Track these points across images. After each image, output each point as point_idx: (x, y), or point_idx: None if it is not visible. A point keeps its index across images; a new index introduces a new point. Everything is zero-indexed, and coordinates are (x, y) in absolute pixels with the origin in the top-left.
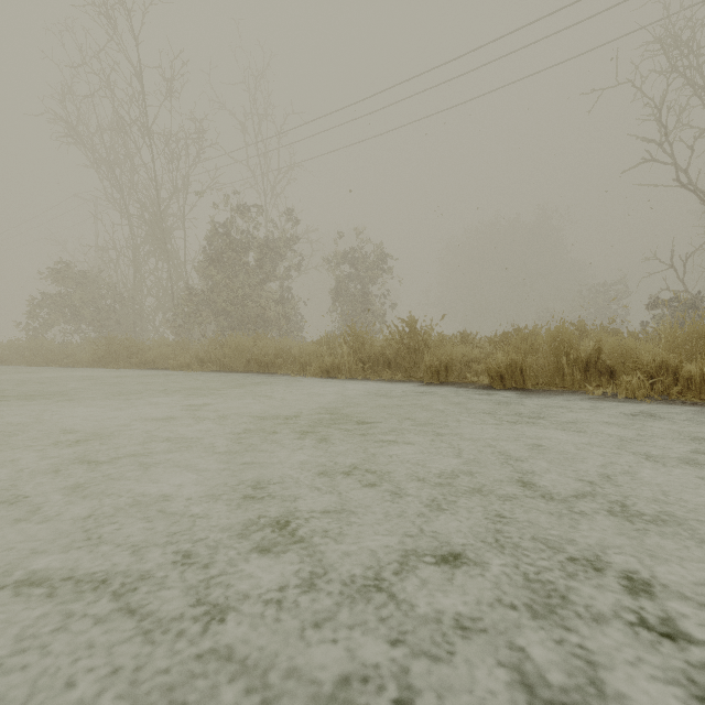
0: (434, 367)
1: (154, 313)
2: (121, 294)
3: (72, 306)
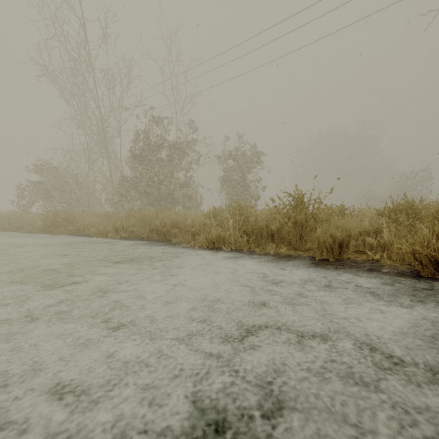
0: (330, 243)
1: (100, 194)
2: (79, 181)
3: (45, 190)
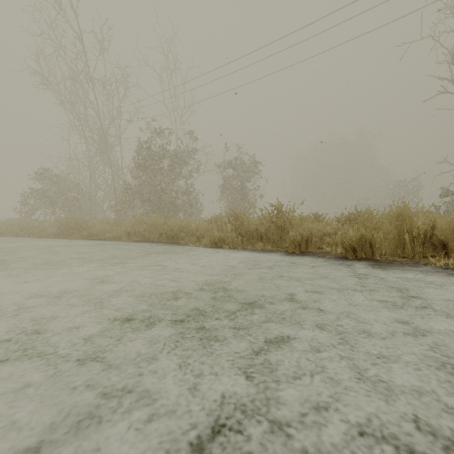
0: (297, 240)
1: (103, 201)
2: (82, 189)
3: (49, 197)
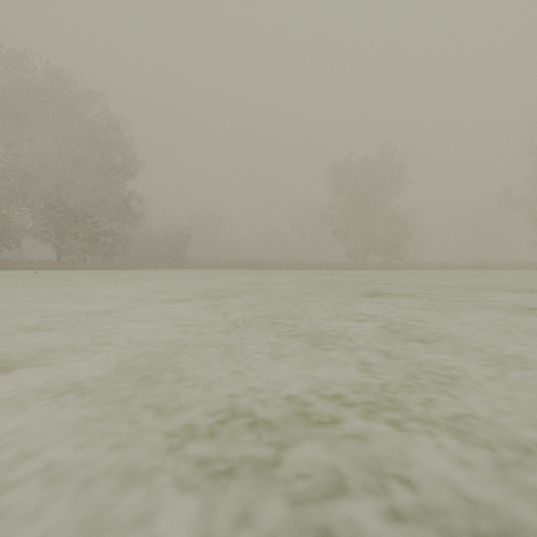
0: None
1: None
2: None
3: None
